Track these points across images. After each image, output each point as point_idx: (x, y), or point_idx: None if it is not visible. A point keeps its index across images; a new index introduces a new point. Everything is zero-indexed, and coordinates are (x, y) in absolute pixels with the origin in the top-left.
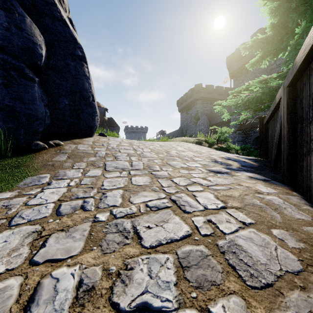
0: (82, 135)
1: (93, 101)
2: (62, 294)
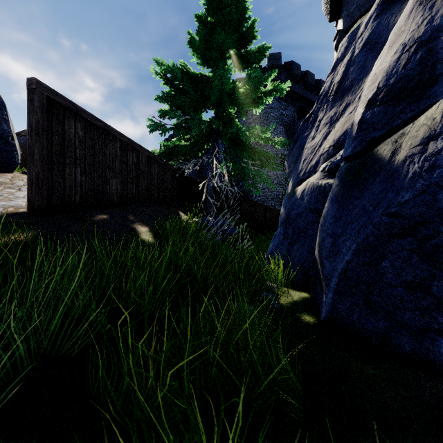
0: (1, 171)
1: (12, 140)
2: None
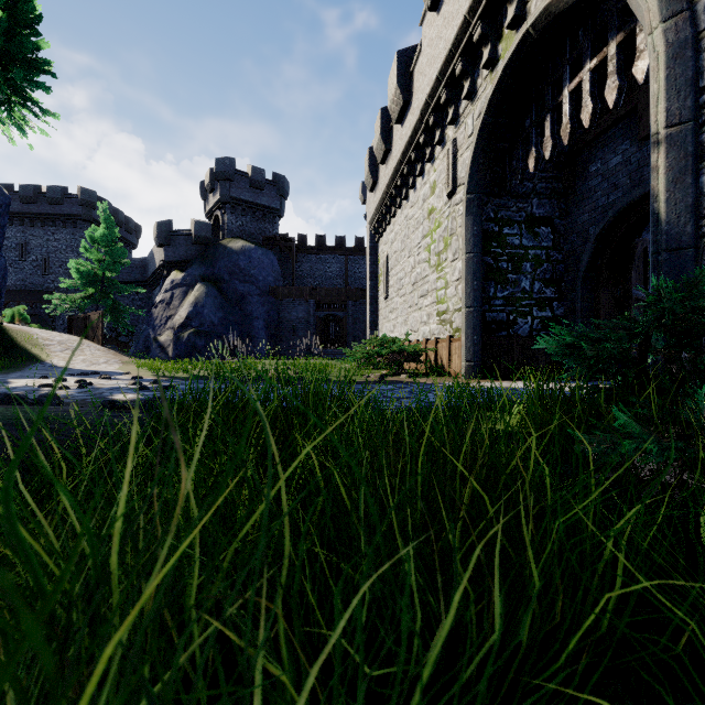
0: None
1: None
2: (74, 339)
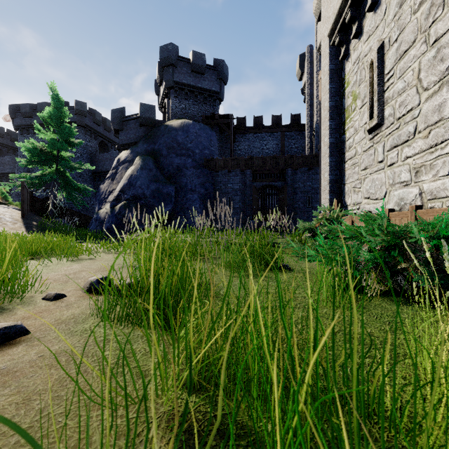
0: None
1: None
2: None
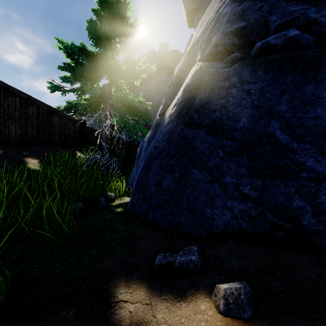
0: None
1: None
2: None
